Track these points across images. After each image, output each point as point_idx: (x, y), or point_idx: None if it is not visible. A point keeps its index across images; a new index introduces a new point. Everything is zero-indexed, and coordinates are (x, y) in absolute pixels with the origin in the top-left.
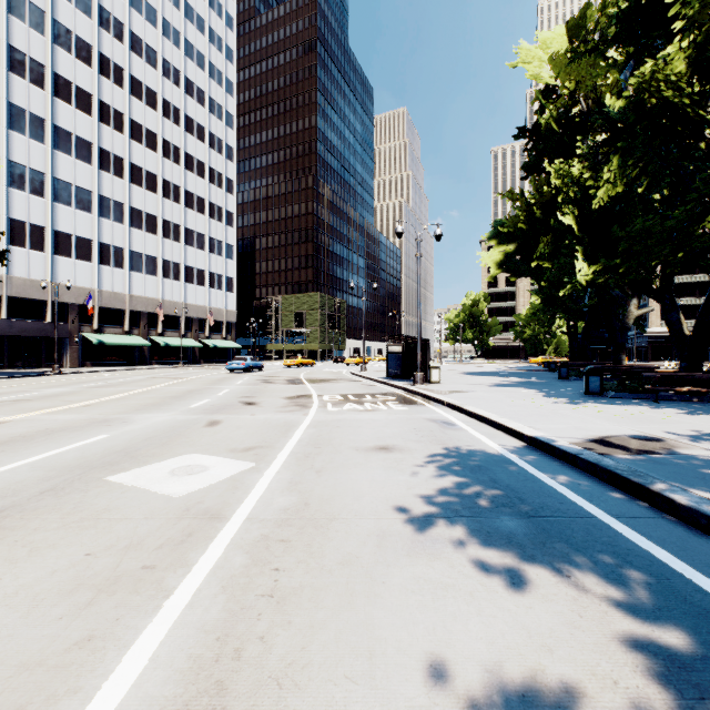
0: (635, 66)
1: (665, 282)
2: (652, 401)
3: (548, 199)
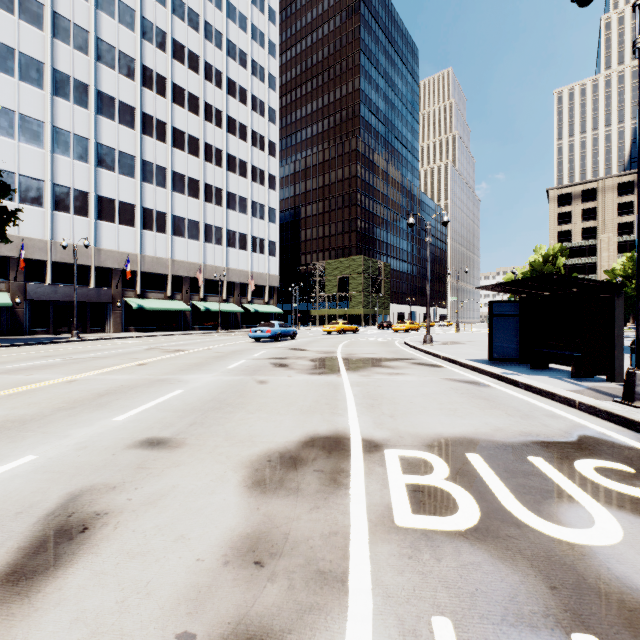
0: None
1: None
2: None
3: None
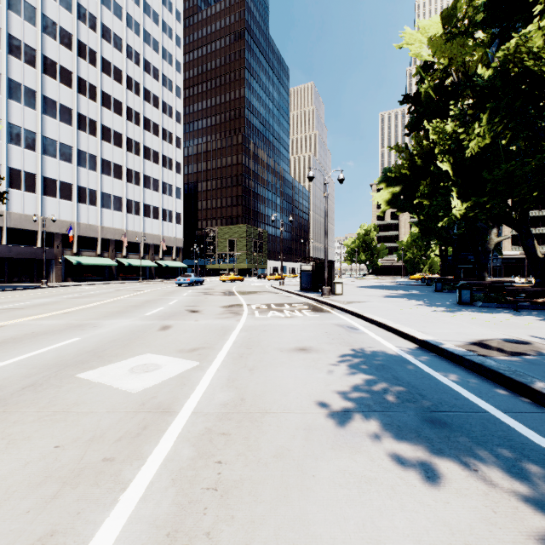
0: (499, 43)
1: (522, 215)
2: (513, 309)
3: (427, 150)
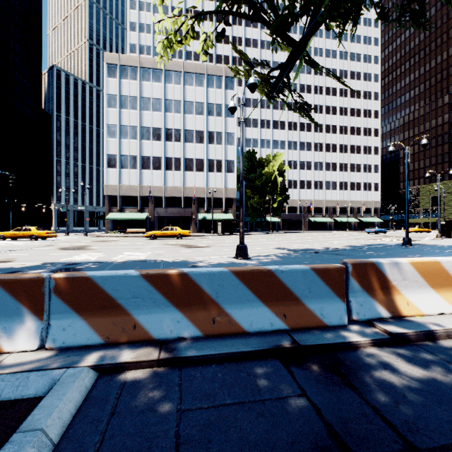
0: None
1: None
2: None
3: None
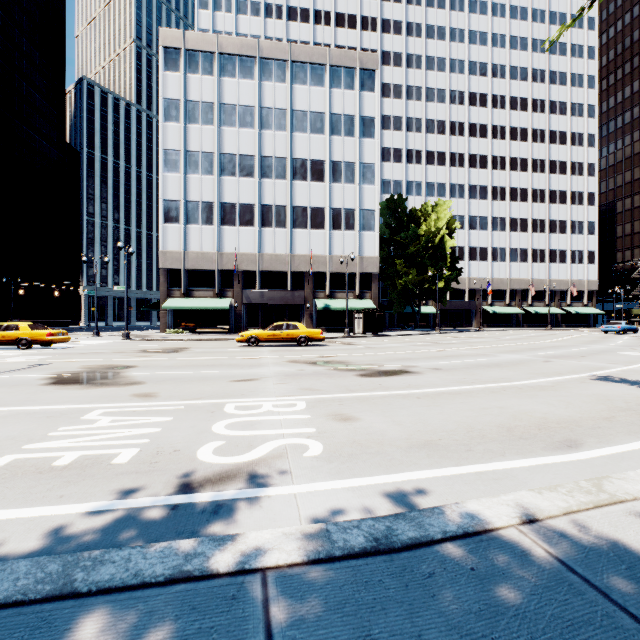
0: None
1: None
2: None
3: None
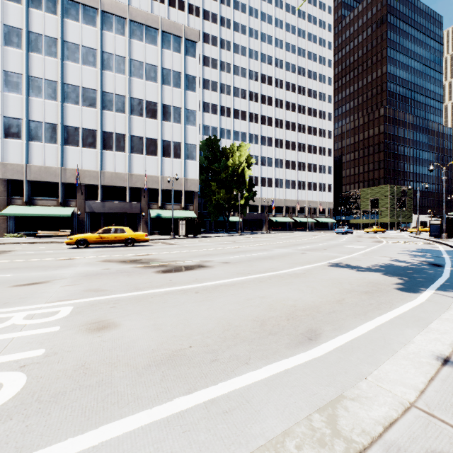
0: None
1: None
2: None
3: None
